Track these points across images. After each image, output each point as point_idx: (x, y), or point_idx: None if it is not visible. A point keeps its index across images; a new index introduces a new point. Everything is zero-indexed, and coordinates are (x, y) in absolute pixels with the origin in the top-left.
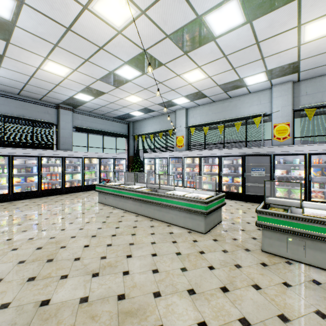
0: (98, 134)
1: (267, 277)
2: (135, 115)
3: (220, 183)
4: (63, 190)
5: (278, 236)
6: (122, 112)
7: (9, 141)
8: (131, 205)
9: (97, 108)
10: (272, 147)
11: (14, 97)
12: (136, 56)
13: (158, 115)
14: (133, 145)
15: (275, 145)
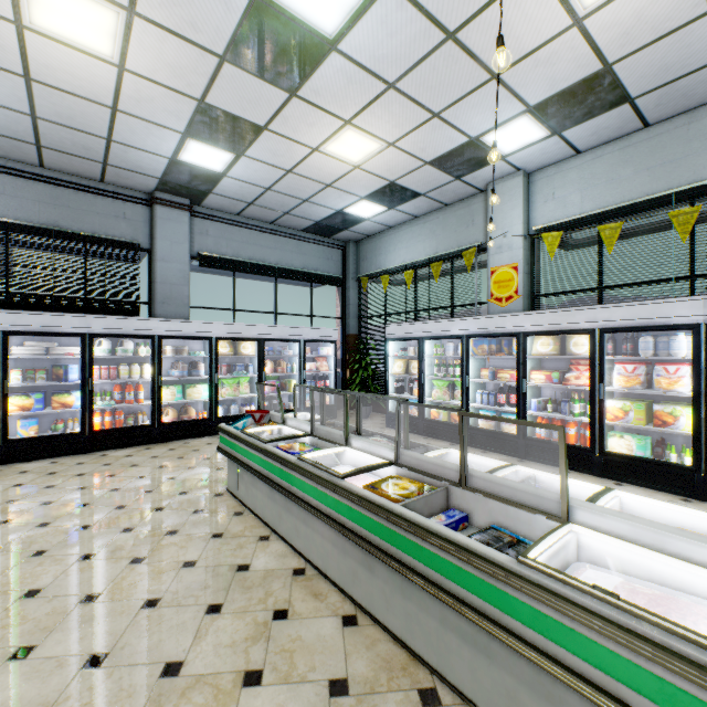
0: (260, 274)
1: None
2: (361, 216)
3: (703, 439)
4: (157, 432)
5: None
6: (324, 209)
7: (21, 294)
8: (325, 543)
9: (253, 200)
10: None
11: (32, 172)
12: None
13: (428, 213)
14: (357, 305)
15: None
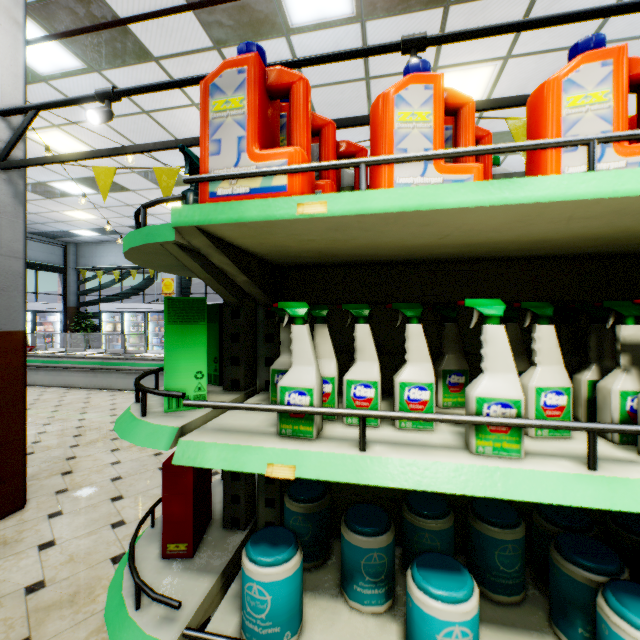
0: None
1: None
2: (83, 234)
3: None
4: None
5: None
6: (53, 228)
7: None
8: (79, 378)
9: None
10: None
11: None
12: (89, 177)
13: None
14: (77, 287)
15: None
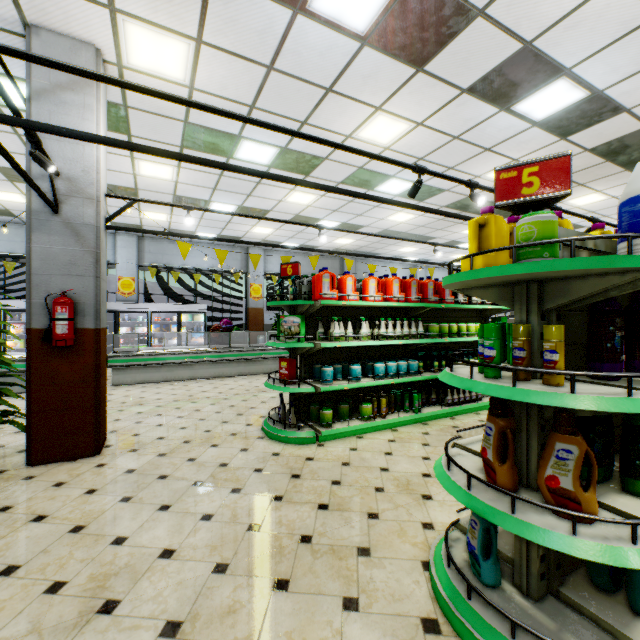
0: None
1: (118, 391)
2: None
3: None
4: None
5: (124, 371)
6: None
7: None
8: None
9: None
10: (118, 304)
11: None
12: None
13: None
14: None
15: (121, 301)
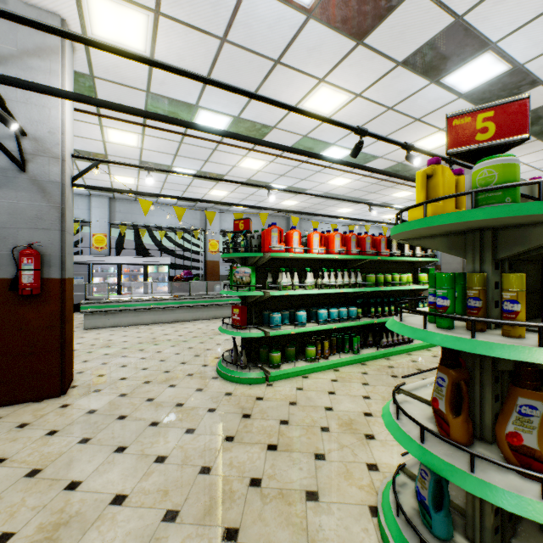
0: None
1: (89, 334)
2: None
3: None
4: None
5: (95, 316)
6: None
7: None
8: None
9: None
10: (92, 257)
11: None
12: None
13: None
14: None
15: (94, 254)
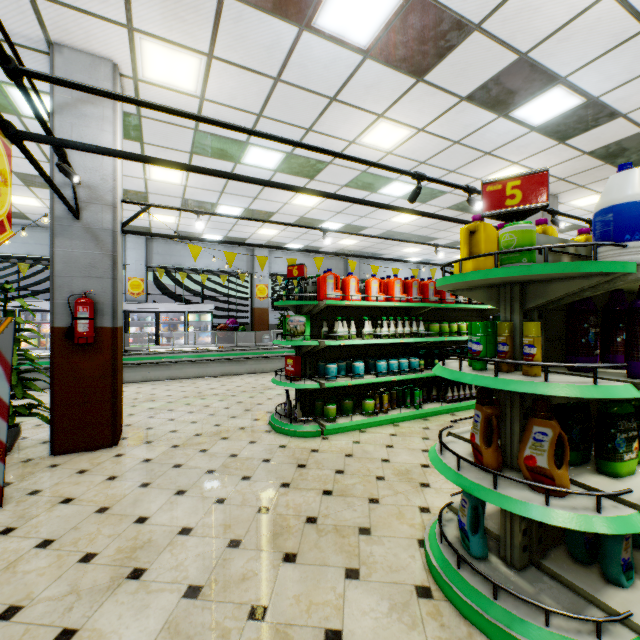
0: None
1: (129, 388)
2: None
3: None
4: None
5: (135, 369)
6: None
7: None
8: None
9: None
10: (127, 304)
11: None
12: None
13: None
14: None
15: (130, 301)
